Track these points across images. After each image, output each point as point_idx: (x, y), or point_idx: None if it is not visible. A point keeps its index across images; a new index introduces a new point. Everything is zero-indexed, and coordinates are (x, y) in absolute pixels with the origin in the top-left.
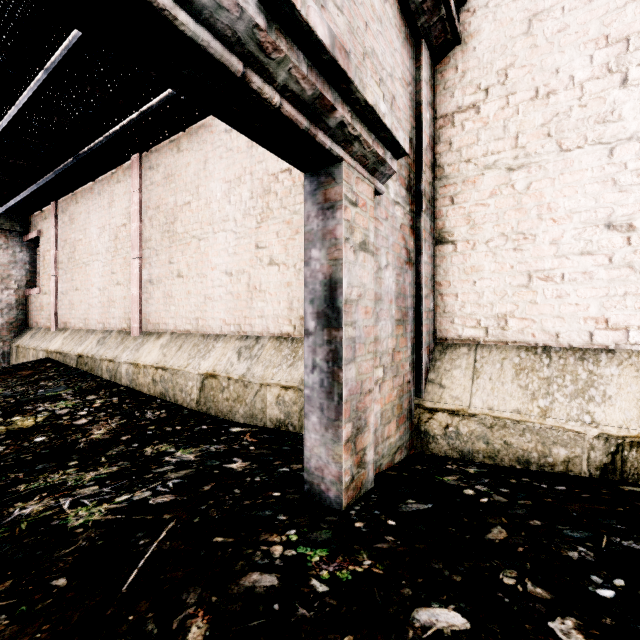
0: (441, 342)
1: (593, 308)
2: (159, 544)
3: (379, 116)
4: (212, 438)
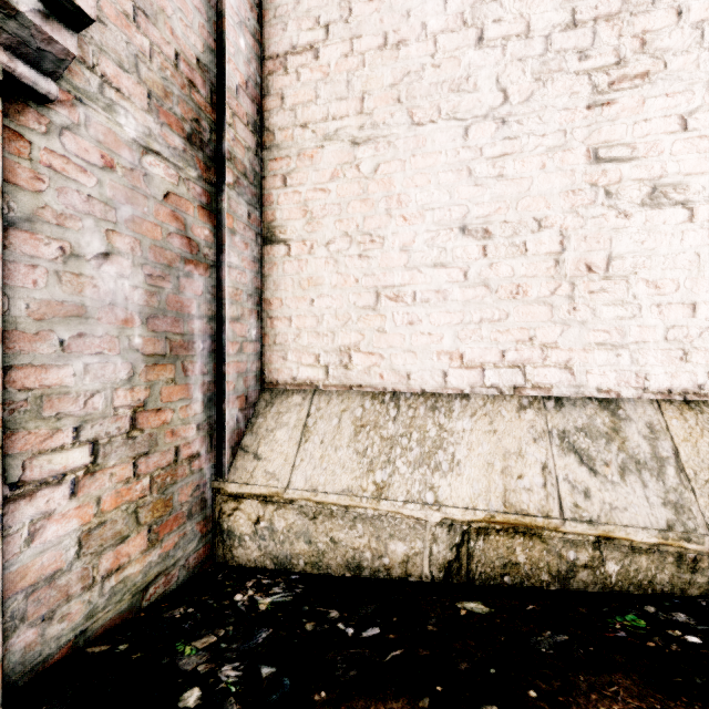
0: (271, 387)
1: (447, 339)
2: None
3: None
4: None
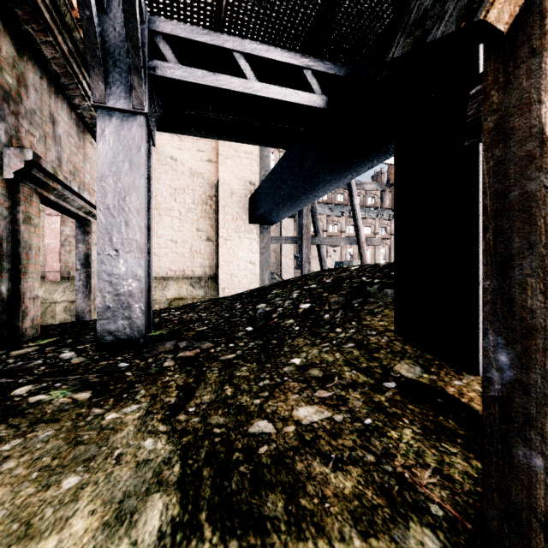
0: None
1: (168, 265)
2: None
3: None
4: None
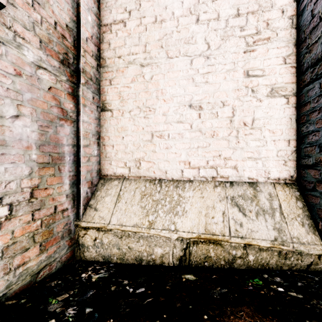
0: (104, 177)
1: (183, 155)
2: None
3: None
4: None
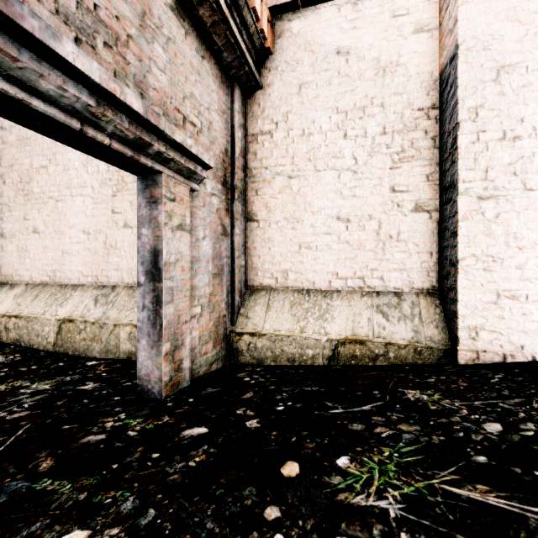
0: (250, 288)
1: (331, 266)
2: (17, 437)
3: (186, 148)
4: (68, 371)
